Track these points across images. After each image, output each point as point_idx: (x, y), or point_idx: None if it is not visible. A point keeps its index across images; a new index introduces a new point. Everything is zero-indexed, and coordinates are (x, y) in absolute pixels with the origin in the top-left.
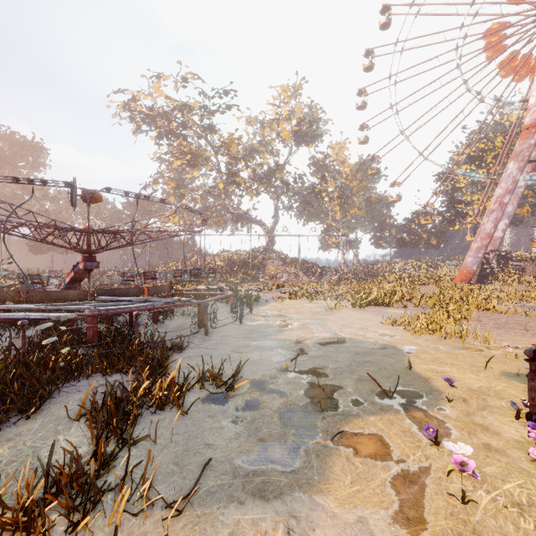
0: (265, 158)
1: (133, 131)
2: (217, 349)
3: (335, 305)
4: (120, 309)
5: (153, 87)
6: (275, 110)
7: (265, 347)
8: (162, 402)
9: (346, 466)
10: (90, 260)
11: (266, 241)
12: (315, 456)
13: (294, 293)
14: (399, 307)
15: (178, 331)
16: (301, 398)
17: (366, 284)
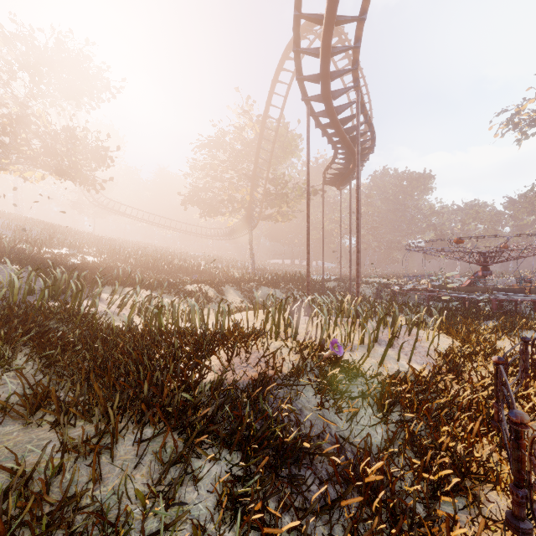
0: None
1: (516, 140)
2: None
3: None
4: (509, 298)
5: None
6: None
7: None
8: (531, 328)
9: None
10: (485, 270)
11: None
12: None
13: None
14: None
15: None
16: None
17: None
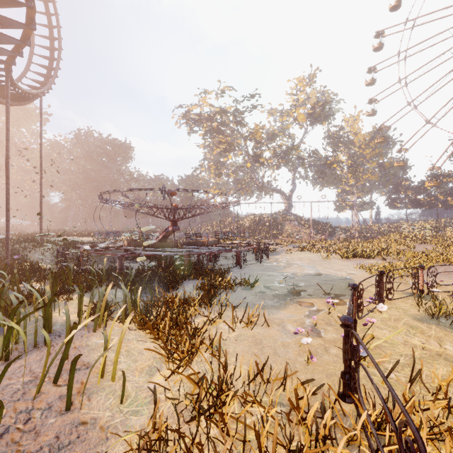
0: (283, 141)
1: (188, 132)
2: (247, 274)
3: (327, 256)
4: (197, 252)
5: (201, 101)
6: (293, 98)
7: (272, 275)
8: (226, 287)
9: (294, 307)
10: (175, 225)
11: (285, 206)
12: (283, 304)
13: (302, 247)
14: (379, 259)
15: (224, 267)
16: (284, 292)
17: (366, 242)
